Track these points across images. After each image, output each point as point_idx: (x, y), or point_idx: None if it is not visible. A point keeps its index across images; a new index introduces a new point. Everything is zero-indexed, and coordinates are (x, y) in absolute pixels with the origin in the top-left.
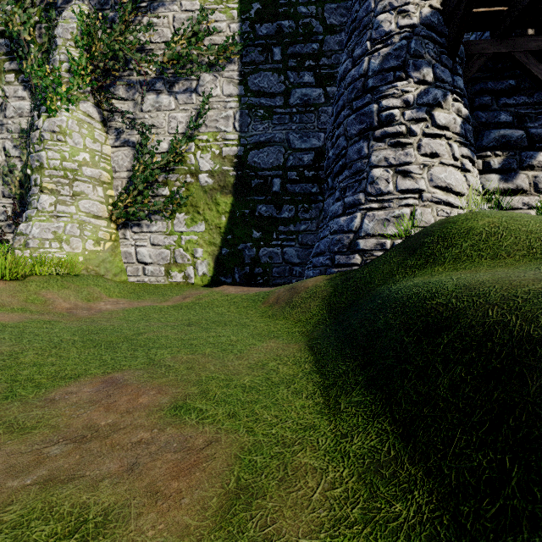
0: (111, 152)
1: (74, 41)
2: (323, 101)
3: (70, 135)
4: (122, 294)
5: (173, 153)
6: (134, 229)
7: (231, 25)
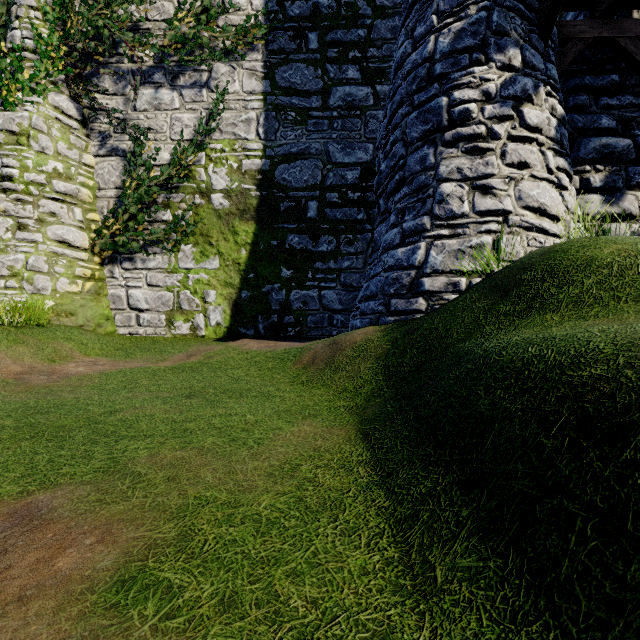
0: (93, 163)
1: (41, 13)
2: (371, 103)
3: (35, 137)
4: (104, 351)
5: (176, 166)
6: (124, 264)
7: (254, 2)
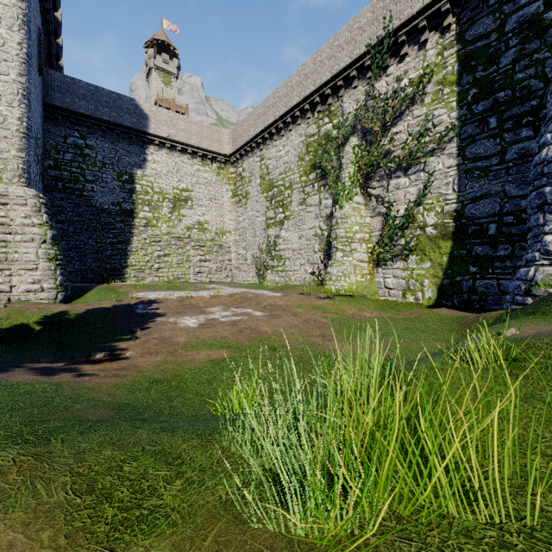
0: (369, 221)
1: (350, 164)
2: None
3: (349, 218)
4: (375, 308)
5: (406, 217)
6: (382, 266)
7: (451, 115)
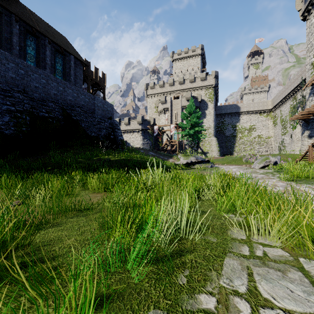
0: None
1: None
2: None
3: (294, 134)
4: None
5: None
6: None
7: None
